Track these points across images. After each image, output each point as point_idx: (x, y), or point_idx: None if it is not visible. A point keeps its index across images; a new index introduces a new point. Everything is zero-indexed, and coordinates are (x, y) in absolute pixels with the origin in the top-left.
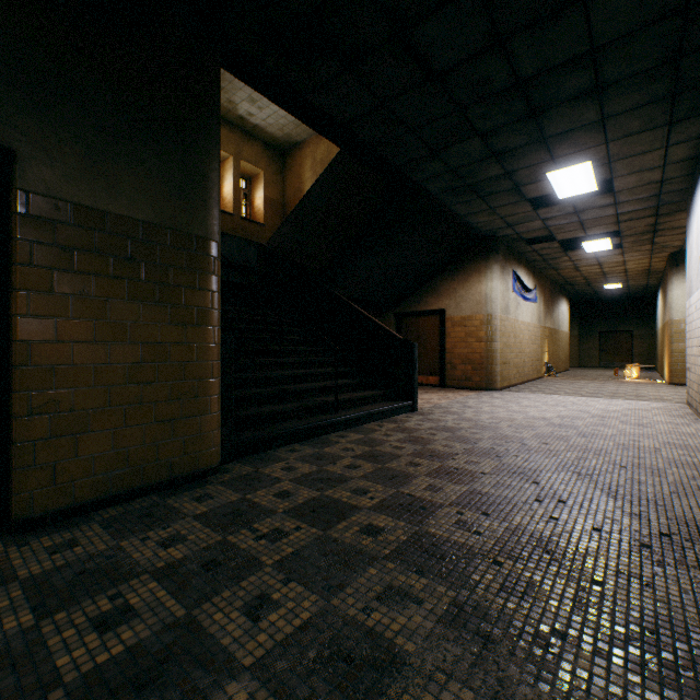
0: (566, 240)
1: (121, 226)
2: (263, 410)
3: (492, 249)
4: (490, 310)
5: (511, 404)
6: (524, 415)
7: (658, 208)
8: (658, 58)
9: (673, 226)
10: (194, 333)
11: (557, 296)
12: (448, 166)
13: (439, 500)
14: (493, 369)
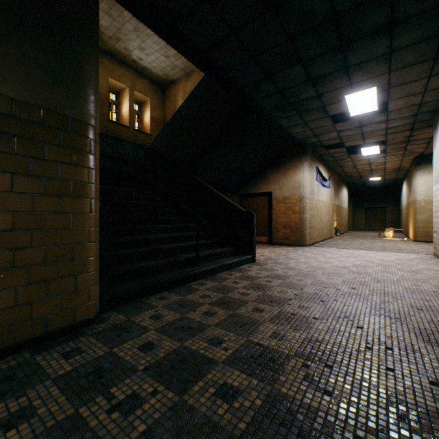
0: (349, 147)
1: None
2: (139, 266)
3: (304, 152)
4: (302, 192)
5: (318, 256)
6: (330, 264)
7: (414, 124)
8: None
9: (420, 138)
10: (70, 203)
11: (341, 185)
12: (278, 88)
13: (284, 350)
14: (304, 232)
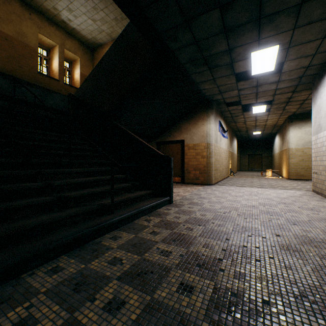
0: (243, 106)
1: None
2: (28, 223)
3: (210, 107)
4: (209, 140)
5: (226, 194)
6: (239, 203)
7: (297, 87)
8: None
9: (297, 100)
10: None
11: (233, 137)
12: (194, 38)
13: None
14: (211, 173)
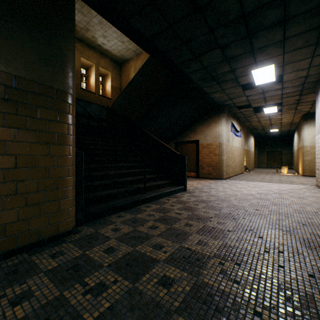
0: (255, 107)
1: (0, 78)
2: (103, 193)
3: (222, 111)
4: (221, 140)
5: (232, 186)
6: (240, 192)
7: (302, 91)
8: (319, 2)
9: (307, 101)
10: (55, 149)
11: (249, 135)
12: (203, 65)
13: (206, 252)
14: (222, 169)
